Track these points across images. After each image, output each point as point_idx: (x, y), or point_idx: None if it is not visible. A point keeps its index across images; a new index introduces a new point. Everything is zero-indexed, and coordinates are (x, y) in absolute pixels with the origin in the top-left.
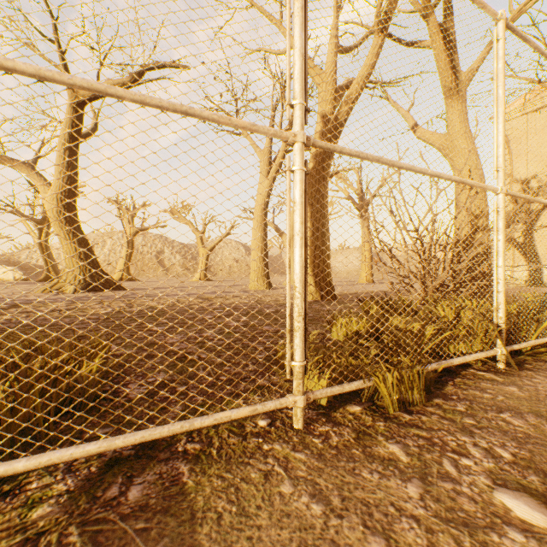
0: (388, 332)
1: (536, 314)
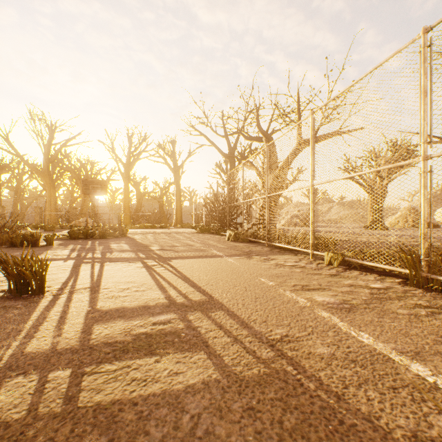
0: None
1: None
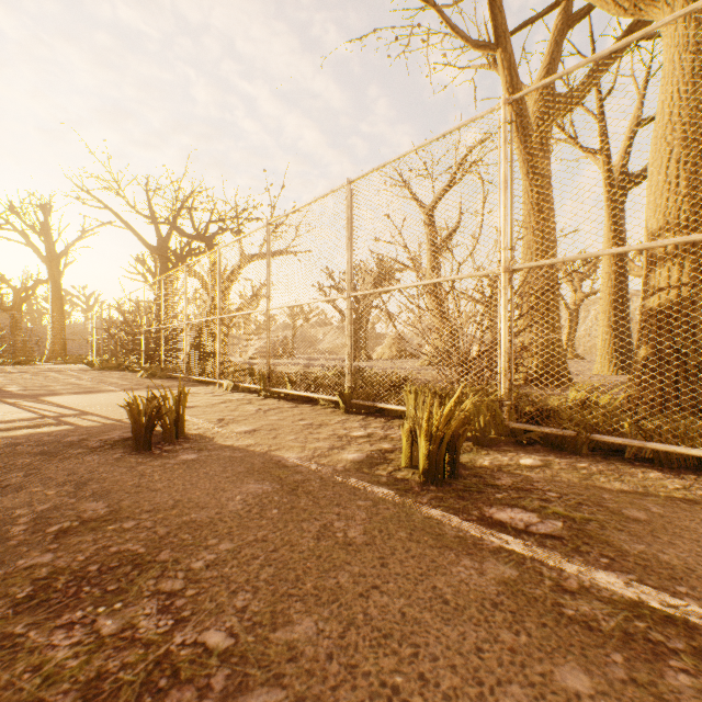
0: None
1: (292, 375)
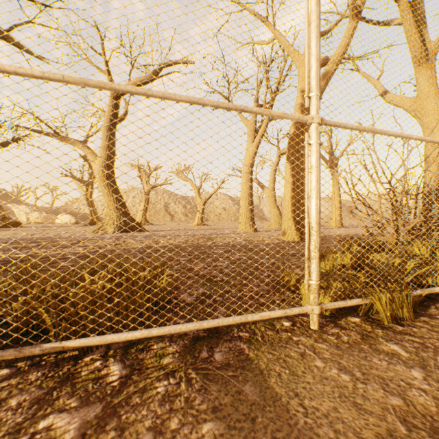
0: (371, 266)
1: None
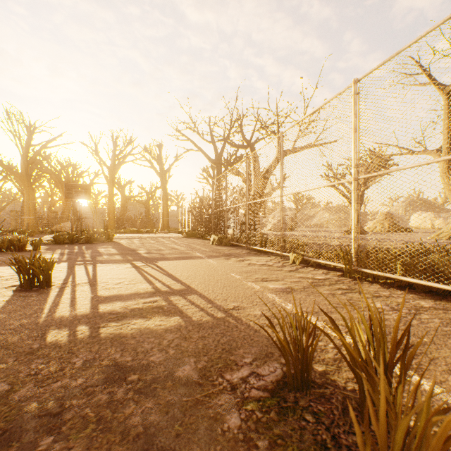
0: None
1: (405, 258)
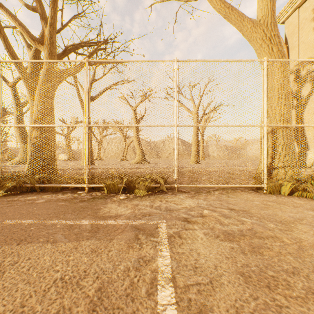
0: None
1: None
